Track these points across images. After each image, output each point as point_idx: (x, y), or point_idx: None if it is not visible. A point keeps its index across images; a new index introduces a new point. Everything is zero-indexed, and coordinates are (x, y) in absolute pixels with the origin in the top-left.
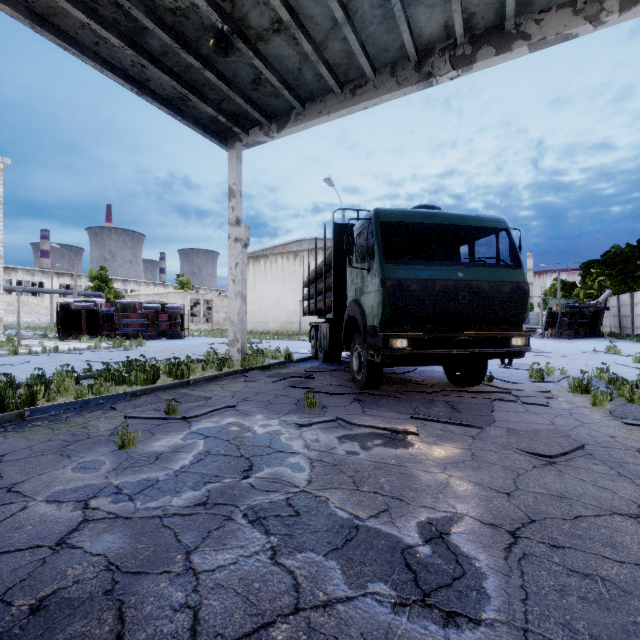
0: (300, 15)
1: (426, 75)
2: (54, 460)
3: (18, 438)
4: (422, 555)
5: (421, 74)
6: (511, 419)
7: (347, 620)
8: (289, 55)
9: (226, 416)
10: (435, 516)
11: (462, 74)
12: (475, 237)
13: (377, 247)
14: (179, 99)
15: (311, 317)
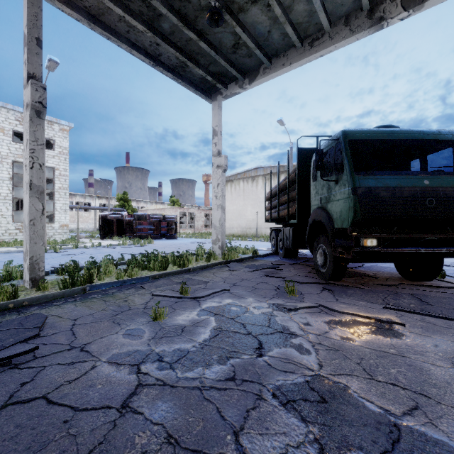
0: None
1: (378, 20)
2: (109, 326)
3: (84, 306)
4: None
5: (373, 20)
6: None
7: None
8: (262, 21)
9: (224, 297)
10: None
11: (412, 13)
12: (428, 151)
13: (347, 161)
14: (180, 67)
15: (264, 224)
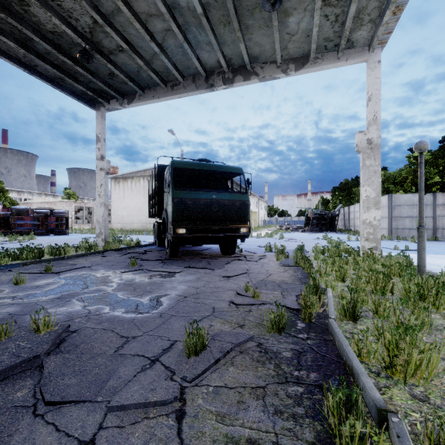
0: (134, 45)
1: (210, 85)
2: None
3: None
4: (144, 303)
5: (208, 84)
6: (232, 266)
7: (104, 316)
8: (131, 64)
9: (82, 271)
10: (160, 295)
11: (229, 87)
12: (233, 176)
13: (171, 181)
14: (59, 78)
15: None
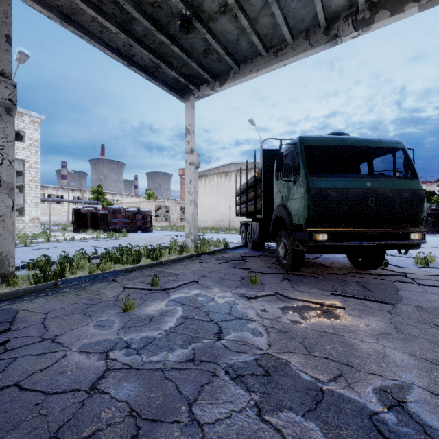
0: None
1: (333, 36)
2: (80, 318)
3: (55, 300)
4: (390, 423)
5: (329, 36)
6: (415, 298)
7: None
8: (230, 30)
9: (192, 288)
10: (386, 384)
11: (362, 33)
12: (374, 156)
13: (302, 164)
14: (153, 67)
15: (237, 217)
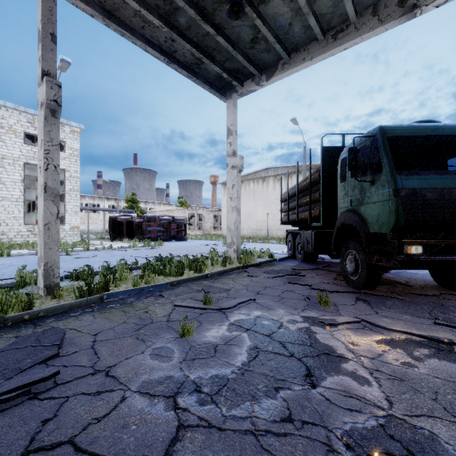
0: None
1: (410, 8)
2: (133, 344)
3: (103, 318)
4: None
5: (405, 8)
6: None
7: None
8: (283, 12)
9: (252, 309)
10: None
11: None
12: None
13: (387, 160)
14: (195, 64)
15: (275, 226)
